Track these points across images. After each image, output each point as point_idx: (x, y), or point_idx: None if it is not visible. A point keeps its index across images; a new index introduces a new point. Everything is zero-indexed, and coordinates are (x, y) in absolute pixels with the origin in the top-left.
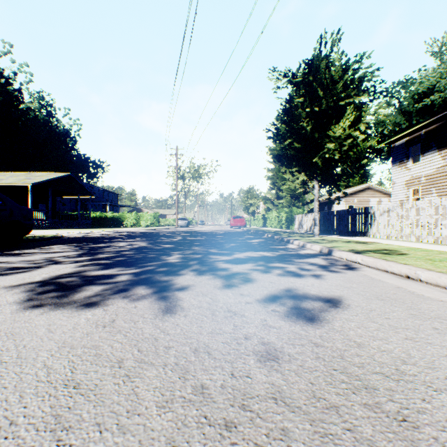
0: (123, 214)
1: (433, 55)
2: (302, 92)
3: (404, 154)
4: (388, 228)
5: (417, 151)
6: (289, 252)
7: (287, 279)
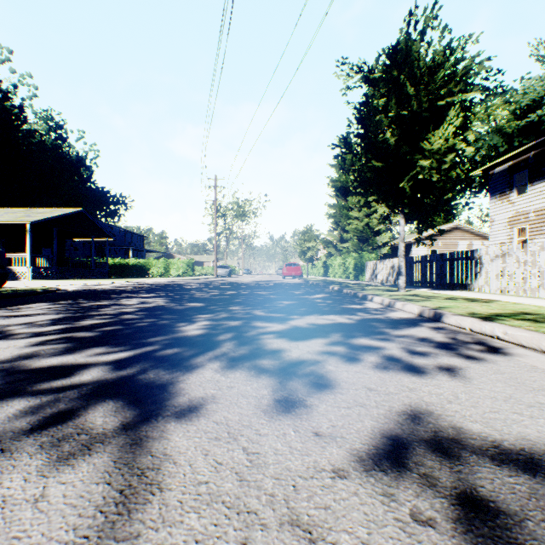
0: (148, 260)
1: (539, 60)
2: (383, 91)
3: (505, 183)
4: (503, 279)
5: (522, 179)
6: (373, 315)
7: (397, 380)
